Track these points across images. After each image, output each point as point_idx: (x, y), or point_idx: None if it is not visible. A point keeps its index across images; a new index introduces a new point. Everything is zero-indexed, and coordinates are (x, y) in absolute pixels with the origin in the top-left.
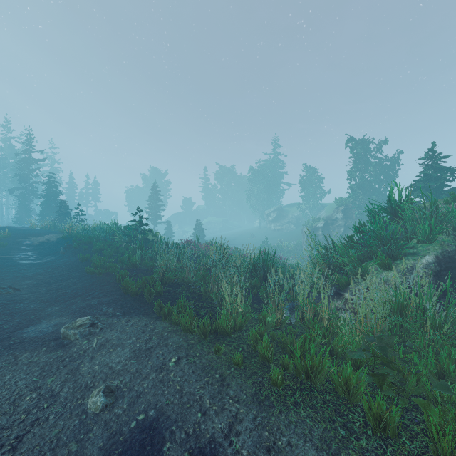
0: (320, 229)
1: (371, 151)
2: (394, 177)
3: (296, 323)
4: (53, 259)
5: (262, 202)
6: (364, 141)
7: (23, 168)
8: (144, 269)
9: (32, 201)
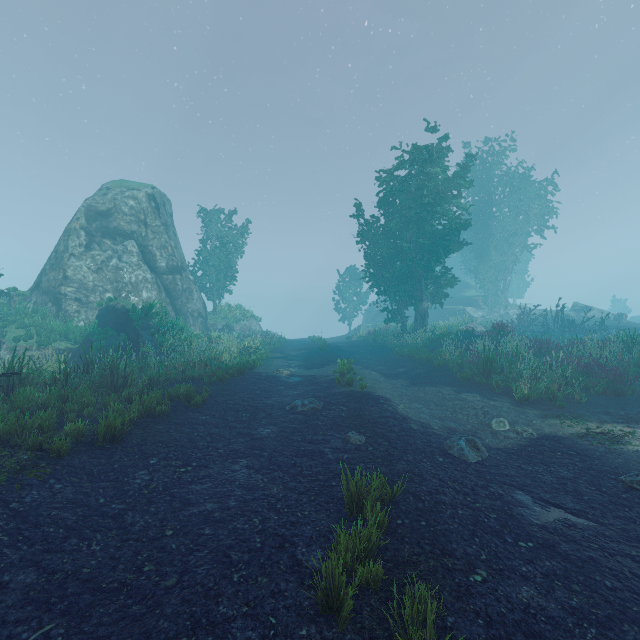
0: None
1: None
2: None
3: None
4: None
5: None
6: None
7: None
8: None
9: None
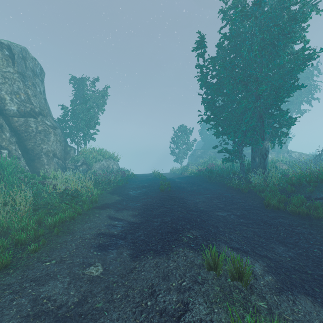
0: None
1: None
2: None
3: None
4: None
5: None
6: None
7: None
8: None
9: None
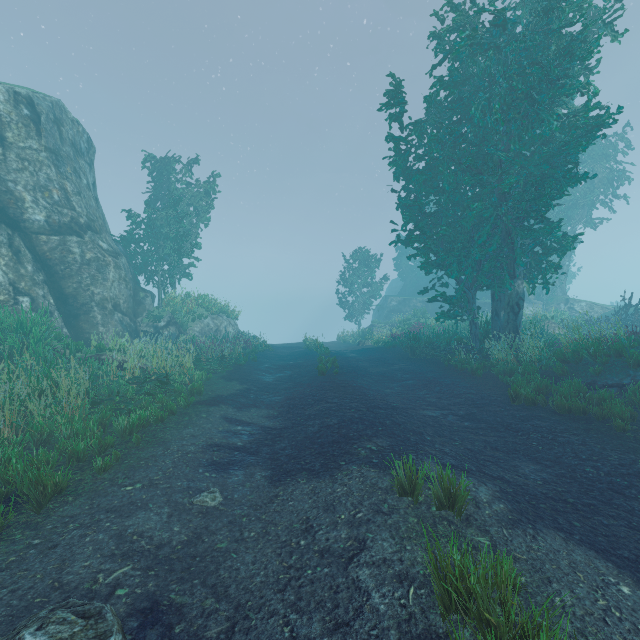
0: None
1: None
2: None
3: None
4: None
5: None
6: None
7: None
8: None
9: None
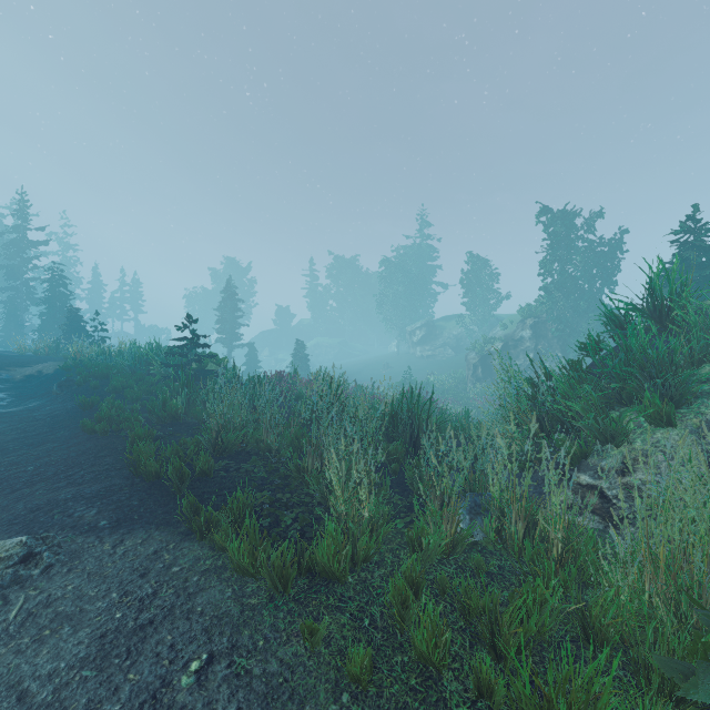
0: (495, 356)
1: (577, 229)
2: (614, 272)
3: (485, 541)
4: (36, 405)
5: (402, 313)
6: (566, 213)
7: (13, 256)
8: (191, 423)
9: (27, 311)
